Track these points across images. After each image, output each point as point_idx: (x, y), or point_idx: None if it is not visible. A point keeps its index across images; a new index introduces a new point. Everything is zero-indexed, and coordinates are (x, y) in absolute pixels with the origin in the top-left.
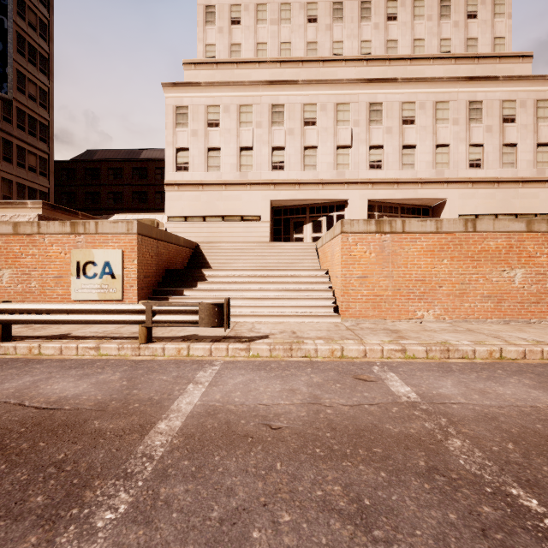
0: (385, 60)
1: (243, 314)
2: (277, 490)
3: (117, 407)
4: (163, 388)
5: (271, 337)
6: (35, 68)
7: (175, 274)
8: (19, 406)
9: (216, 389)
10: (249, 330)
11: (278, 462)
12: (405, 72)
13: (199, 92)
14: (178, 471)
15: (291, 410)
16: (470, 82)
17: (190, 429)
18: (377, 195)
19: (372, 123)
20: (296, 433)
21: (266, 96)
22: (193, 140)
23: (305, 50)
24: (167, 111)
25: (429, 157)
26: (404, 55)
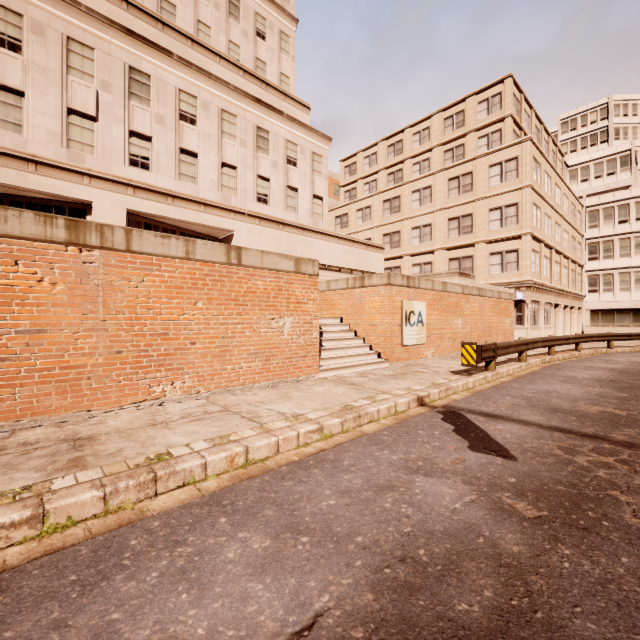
0: (157, 20)
1: None
2: None
3: None
4: None
5: None
6: None
7: None
8: None
9: None
10: None
11: None
12: (185, 53)
13: None
14: None
15: None
16: (258, 105)
17: None
18: (142, 207)
19: (134, 98)
20: None
21: None
22: None
23: None
24: None
25: (214, 174)
26: (184, 30)
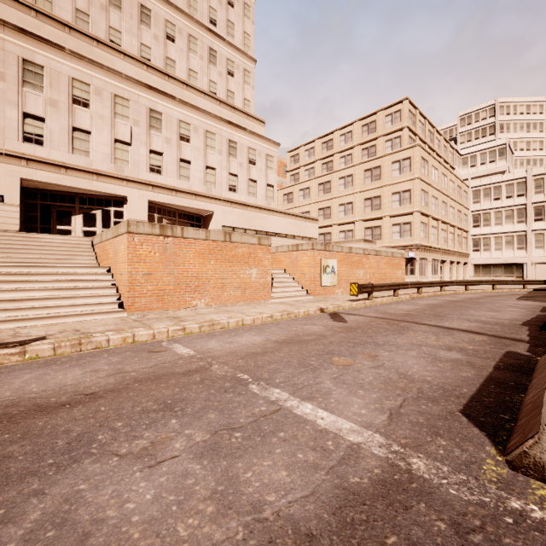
0: (165, 74)
1: None
2: (108, 417)
3: None
4: None
5: (51, 338)
6: None
7: None
8: None
9: (0, 389)
10: (13, 336)
11: (102, 407)
12: (182, 94)
13: None
14: (2, 442)
15: (100, 381)
16: (230, 125)
17: None
18: (157, 198)
19: (152, 129)
20: (110, 391)
21: (14, 44)
22: None
23: (73, 16)
24: None
25: (201, 174)
26: (181, 78)
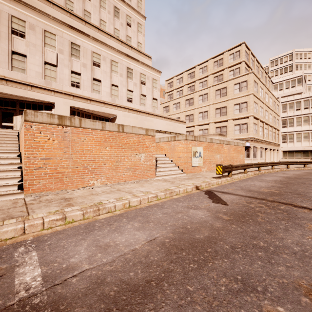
0: (83, 20)
1: None
2: None
3: None
4: None
5: None
6: None
7: None
8: None
9: None
10: None
11: None
12: (95, 35)
13: None
14: None
15: None
16: (128, 57)
17: None
18: (76, 104)
19: (73, 56)
20: None
21: None
22: None
23: None
24: None
25: (108, 89)
26: (94, 24)
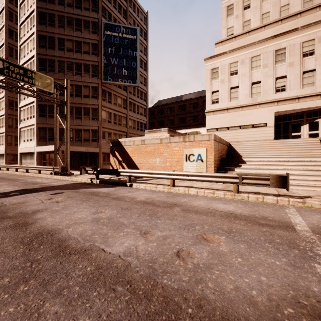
0: None
1: None
2: None
3: (262, 217)
4: (274, 213)
5: (315, 198)
6: (142, 69)
7: (225, 160)
8: (216, 210)
9: (308, 218)
10: (291, 193)
11: None
12: None
13: (225, 57)
14: None
15: None
16: None
17: (318, 232)
18: None
19: None
20: None
21: (271, 46)
22: (221, 85)
23: (301, 4)
24: (206, 73)
25: None
26: None
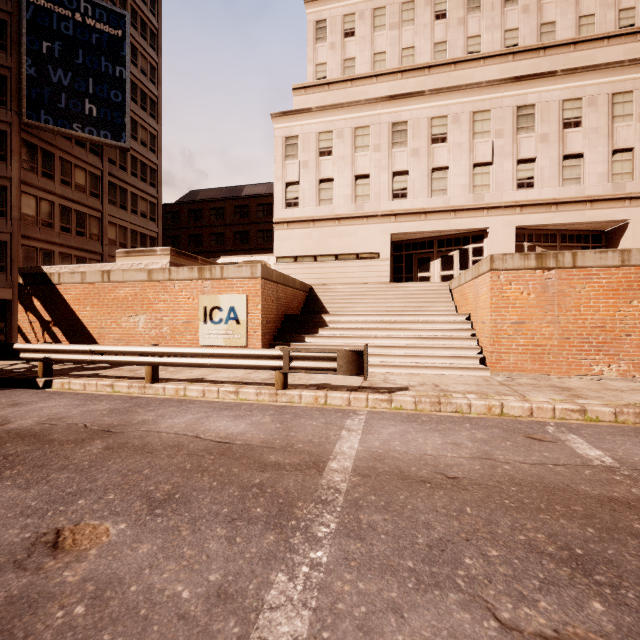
0: (538, 50)
1: (372, 364)
2: (475, 529)
3: (283, 445)
4: (317, 432)
5: (412, 389)
6: (146, 114)
7: (293, 319)
8: (197, 438)
9: (371, 437)
10: (384, 381)
11: (467, 507)
12: (566, 61)
13: (310, 118)
14: (369, 503)
15: (462, 463)
16: None
17: (363, 470)
18: (527, 221)
19: (520, 132)
20: (476, 484)
21: (386, 114)
22: (304, 173)
23: (431, 54)
24: (276, 144)
25: (602, 167)
26: (565, 39)
